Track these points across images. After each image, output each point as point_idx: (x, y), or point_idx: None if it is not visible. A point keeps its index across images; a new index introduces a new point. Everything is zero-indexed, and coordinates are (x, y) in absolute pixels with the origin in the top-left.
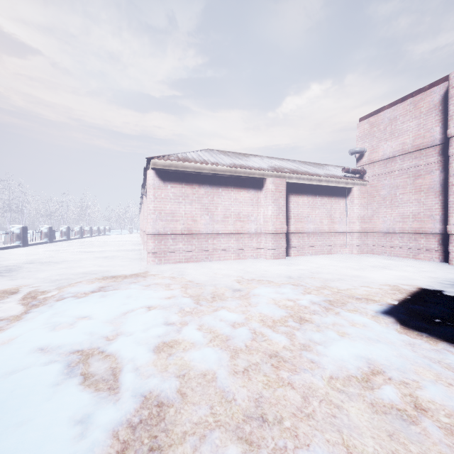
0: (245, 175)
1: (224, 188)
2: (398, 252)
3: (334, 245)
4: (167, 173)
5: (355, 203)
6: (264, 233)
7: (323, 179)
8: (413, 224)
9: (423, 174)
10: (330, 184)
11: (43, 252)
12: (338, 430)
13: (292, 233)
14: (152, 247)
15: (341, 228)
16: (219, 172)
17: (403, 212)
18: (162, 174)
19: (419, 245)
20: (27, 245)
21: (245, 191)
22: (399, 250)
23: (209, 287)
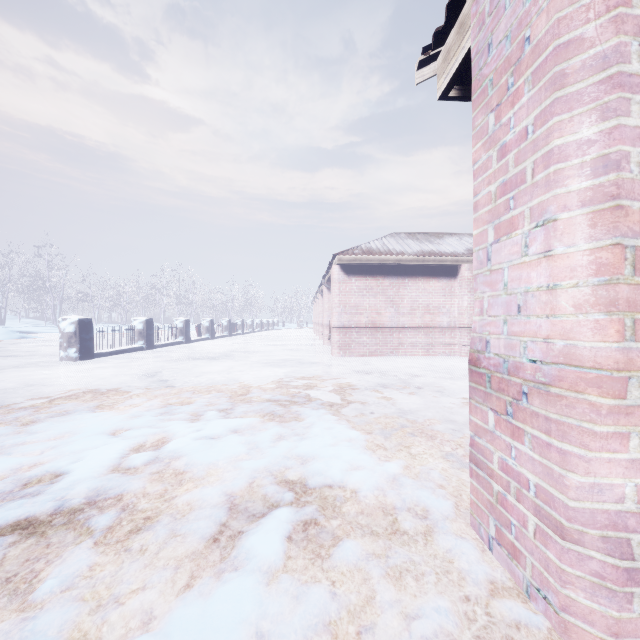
0: (434, 263)
1: (411, 278)
2: None
3: None
4: (352, 267)
5: None
6: (458, 326)
7: None
8: None
9: None
10: None
11: (232, 344)
12: (448, 418)
13: None
14: (337, 339)
15: None
16: (405, 262)
17: None
18: (347, 268)
19: None
20: (214, 337)
21: (435, 281)
22: None
23: (391, 373)
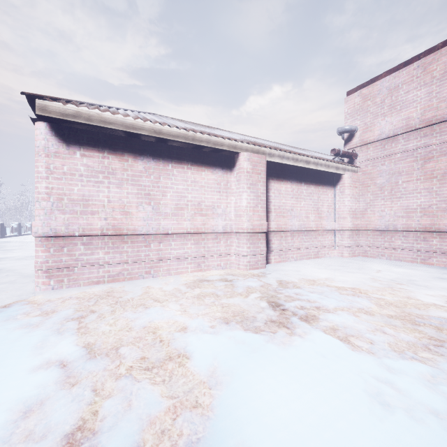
0: (208, 145)
1: (176, 164)
2: (400, 255)
3: (322, 246)
4: (75, 130)
5: (346, 194)
6: (236, 232)
7: (311, 160)
8: (422, 220)
9: (436, 156)
10: (319, 167)
11: None
12: None
13: (273, 231)
14: (42, 259)
15: (329, 224)
16: (167, 135)
17: (407, 205)
18: (64, 131)
19: (430, 246)
20: None
21: (208, 171)
22: (402, 252)
23: (108, 389)
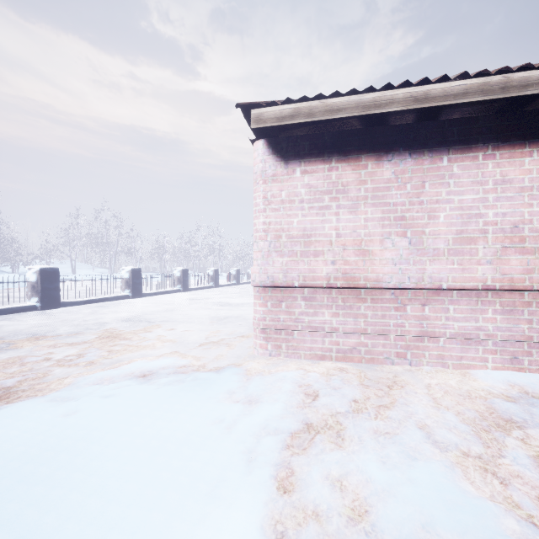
0: None
1: (459, 153)
2: None
3: None
4: (294, 140)
5: None
6: None
7: None
8: None
9: None
10: None
11: (186, 300)
12: None
13: None
14: (259, 315)
15: None
16: (441, 99)
17: None
18: (282, 144)
19: None
20: (187, 289)
21: None
22: None
23: None
